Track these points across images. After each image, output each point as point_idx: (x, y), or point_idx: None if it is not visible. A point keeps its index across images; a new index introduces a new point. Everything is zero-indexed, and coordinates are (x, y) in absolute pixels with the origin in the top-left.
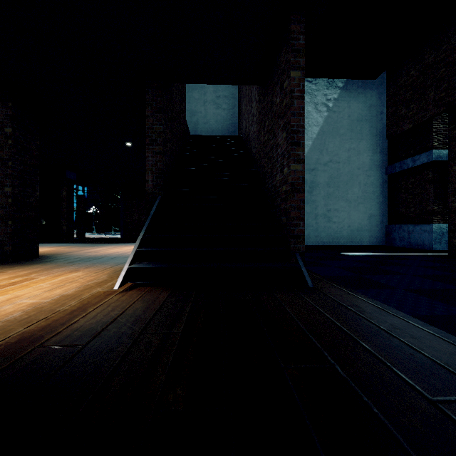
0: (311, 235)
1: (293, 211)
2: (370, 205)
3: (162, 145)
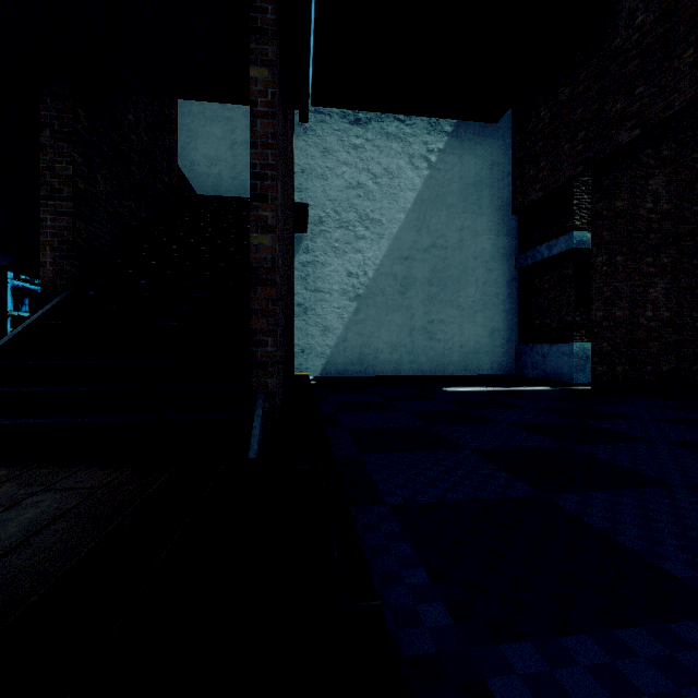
0: (404, 360)
1: (254, 318)
2: (492, 314)
3: (74, 200)
